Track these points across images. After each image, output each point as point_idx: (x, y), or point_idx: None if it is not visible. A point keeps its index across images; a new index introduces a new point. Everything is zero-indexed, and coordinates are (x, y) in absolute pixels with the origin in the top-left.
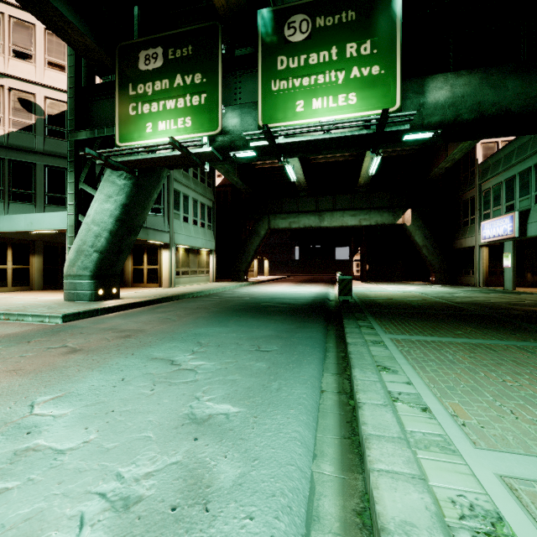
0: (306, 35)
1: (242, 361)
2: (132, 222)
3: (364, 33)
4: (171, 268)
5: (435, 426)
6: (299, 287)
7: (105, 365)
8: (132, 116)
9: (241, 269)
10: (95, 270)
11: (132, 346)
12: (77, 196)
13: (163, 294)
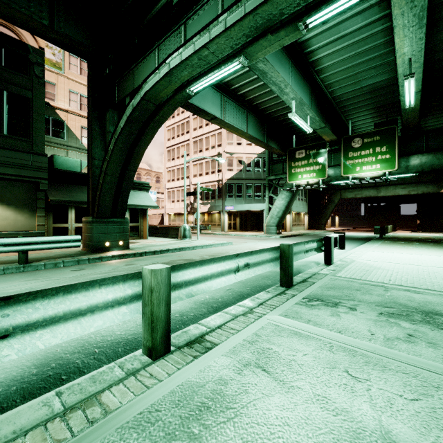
0: (360, 145)
1: None
2: (289, 207)
3: (383, 144)
4: (290, 222)
5: (374, 244)
6: (361, 233)
7: None
8: (293, 173)
9: (321, 223)
10: (277, 224)
11: None
12: (269, 198)
13: (295, 233)
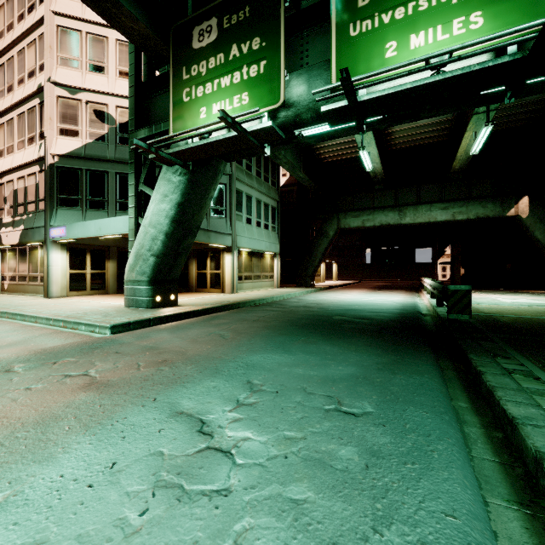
0: None
1: (314, 438)
2: (188, 223)
3: None
4: (233, 272)
5: None
6: (376, 295)
7: (107, 421)
8: (185, 103)
9: (307, 274)
10: (152, 275)
11: (160, 383)
12: (137, 199)
13: (222, 302)
